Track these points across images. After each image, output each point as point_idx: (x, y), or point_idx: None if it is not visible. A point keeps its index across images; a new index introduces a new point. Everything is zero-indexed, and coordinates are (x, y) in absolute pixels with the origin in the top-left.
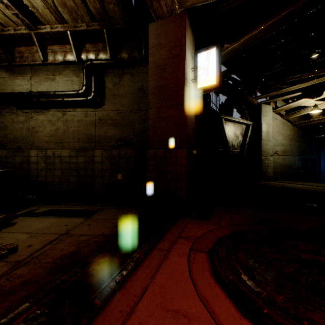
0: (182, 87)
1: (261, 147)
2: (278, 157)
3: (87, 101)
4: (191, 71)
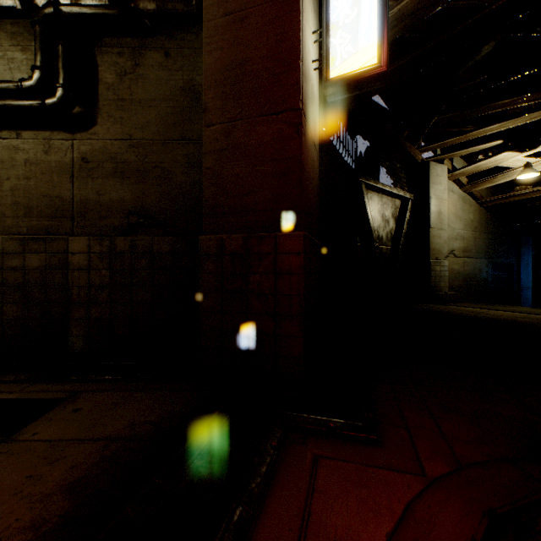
0: (291, 63)
1: (429, 241)
2: (455, 260)
3: (45, 108)
4: (313, 42)
